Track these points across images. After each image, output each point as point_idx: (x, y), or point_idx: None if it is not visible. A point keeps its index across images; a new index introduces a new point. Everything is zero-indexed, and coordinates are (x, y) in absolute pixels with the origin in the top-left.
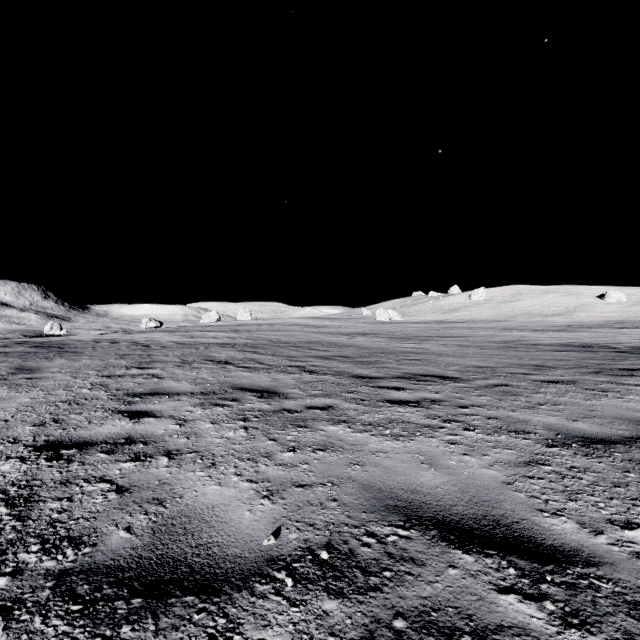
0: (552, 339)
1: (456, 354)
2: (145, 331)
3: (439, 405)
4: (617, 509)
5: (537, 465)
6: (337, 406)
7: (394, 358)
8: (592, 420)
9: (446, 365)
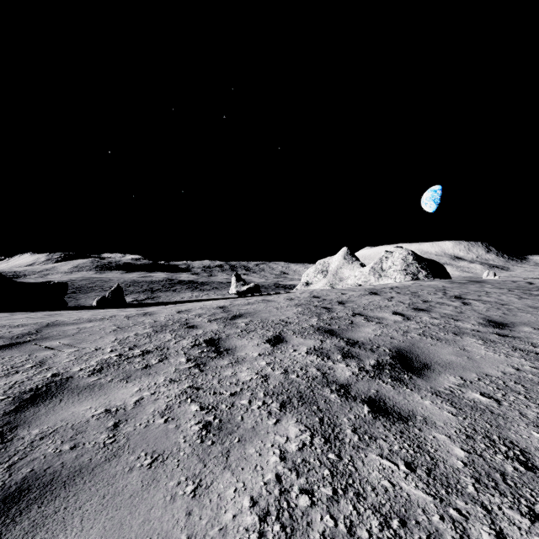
0: None
1: None
2: None
3: None
4: None
5: None
6: None
7: None
8: None
9: None
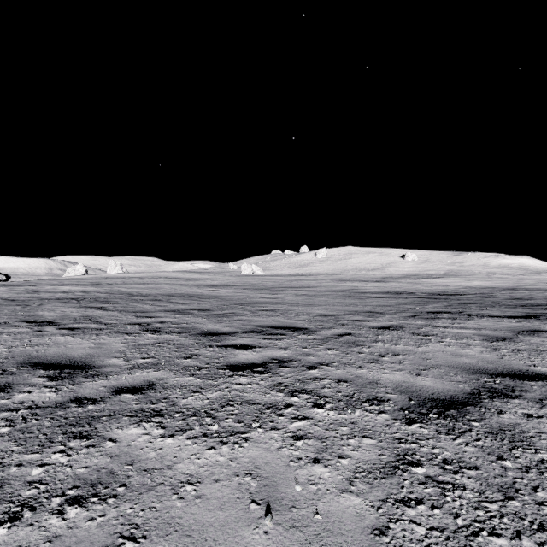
0: (375, 288)
1: (305, 303)
2: None
3: (287, 367)
4: None
5: (407, 467)
6: (161, 383)
7: (250, 309)
8: (432, 372)
9: (297, 315)
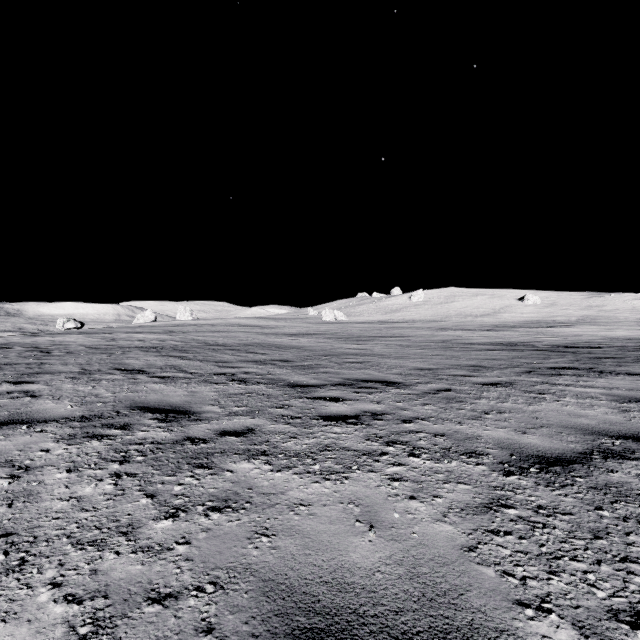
0: (483, 338)
1: (398, 355)
2: (58, 333)
3: (381, 420)
4: (613, 584)
5: (499, 508)
6: (260, 429)
7: (336, 361)
8: (540, 431)
9: (389, 368)
